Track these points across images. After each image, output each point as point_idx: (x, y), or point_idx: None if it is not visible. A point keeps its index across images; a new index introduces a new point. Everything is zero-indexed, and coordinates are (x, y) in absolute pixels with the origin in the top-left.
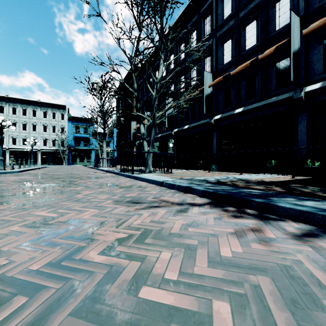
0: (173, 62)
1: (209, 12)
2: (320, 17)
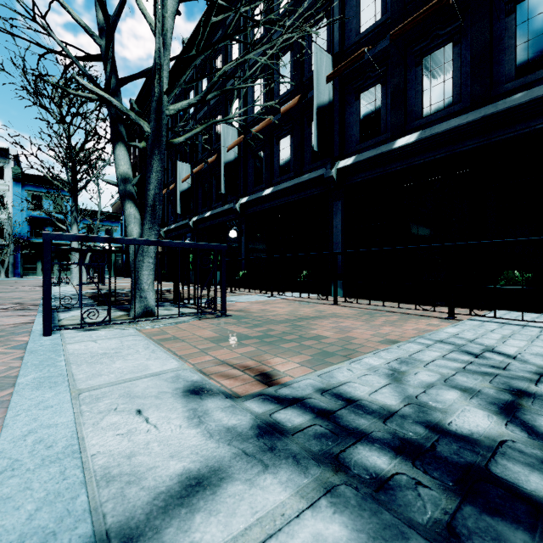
0: (238, 49)
1: None
2: None
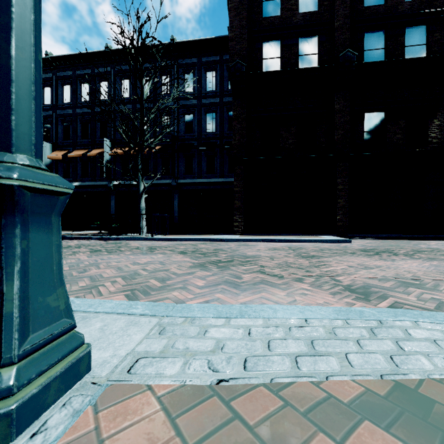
0: None
1: (49, 85)
2: (120, 145)
